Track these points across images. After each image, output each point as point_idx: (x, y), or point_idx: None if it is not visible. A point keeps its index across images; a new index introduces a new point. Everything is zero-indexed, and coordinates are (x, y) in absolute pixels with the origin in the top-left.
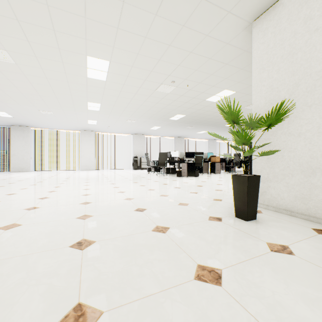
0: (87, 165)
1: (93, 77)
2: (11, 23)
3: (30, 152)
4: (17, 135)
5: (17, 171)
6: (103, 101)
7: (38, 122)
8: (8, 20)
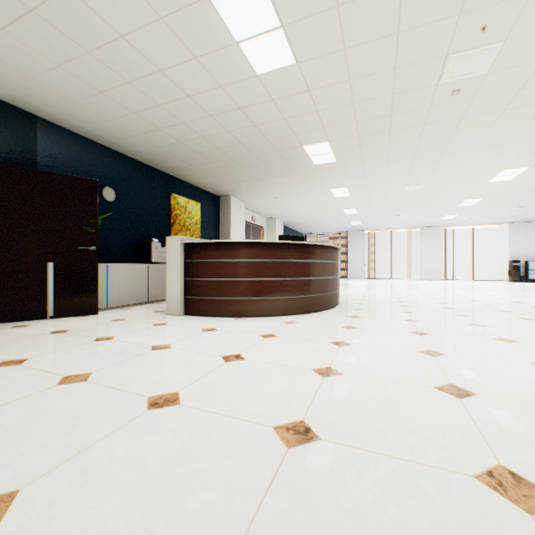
0: (429, 273)
1: (494, 181)
2: (449, 171)
3: (364, 258)
4: (353, 241)
5: (352, 278)
6: (488, 196)
7: (379, 225)
8: (449, 171)
